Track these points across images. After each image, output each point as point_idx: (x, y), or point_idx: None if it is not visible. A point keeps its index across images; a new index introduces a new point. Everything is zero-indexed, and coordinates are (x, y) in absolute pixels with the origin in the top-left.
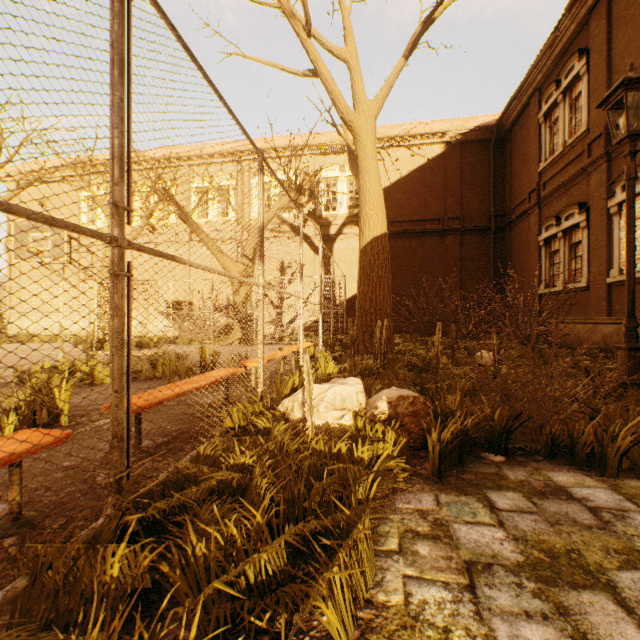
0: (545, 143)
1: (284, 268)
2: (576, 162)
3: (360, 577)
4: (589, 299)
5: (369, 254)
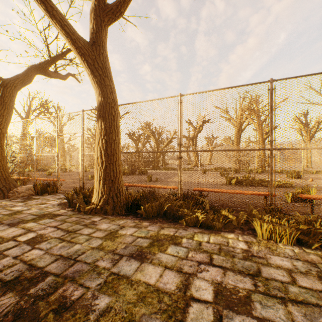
0: None
1: None
2: None
3: (277, 237)
4: None
5: None
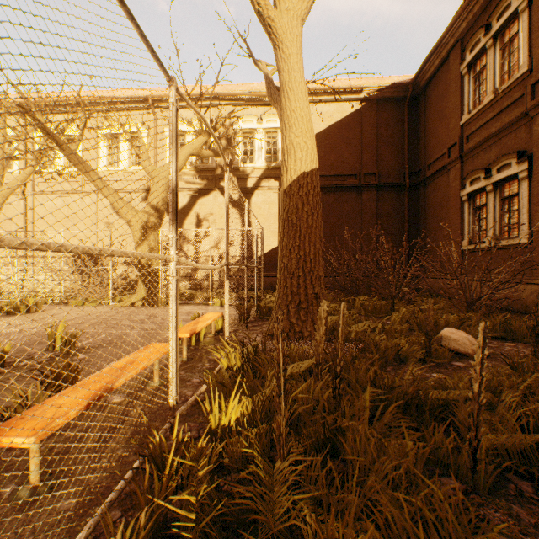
0: (468, 95)
1: (200, 221)
2: (511, 109)
3: None
4: (532, 257)
5: (295, 196)
